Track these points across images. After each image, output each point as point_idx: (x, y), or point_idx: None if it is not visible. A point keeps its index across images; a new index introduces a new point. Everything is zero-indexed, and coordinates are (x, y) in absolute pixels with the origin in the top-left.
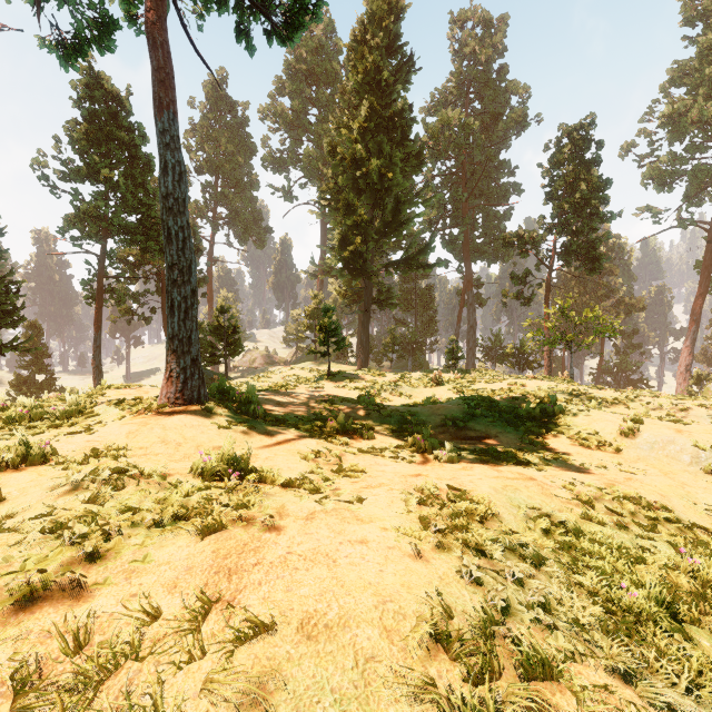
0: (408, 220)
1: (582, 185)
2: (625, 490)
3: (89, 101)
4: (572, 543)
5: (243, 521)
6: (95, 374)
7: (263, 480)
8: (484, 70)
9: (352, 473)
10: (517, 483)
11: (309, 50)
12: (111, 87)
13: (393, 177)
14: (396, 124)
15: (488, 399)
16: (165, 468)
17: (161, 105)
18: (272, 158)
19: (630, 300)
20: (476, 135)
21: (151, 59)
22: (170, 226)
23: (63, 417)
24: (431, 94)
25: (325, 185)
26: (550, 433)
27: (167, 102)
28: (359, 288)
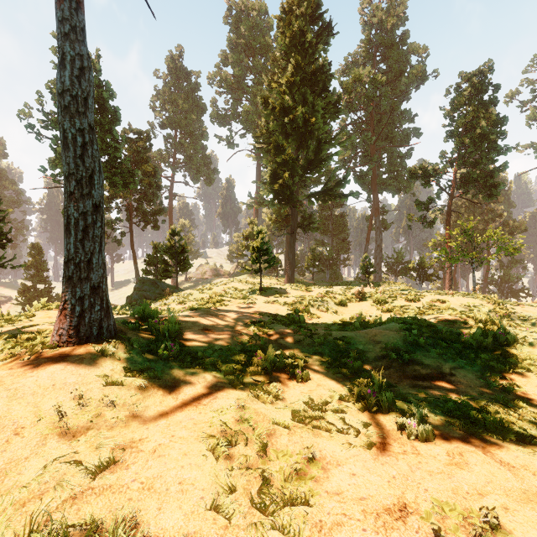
0: (328, 158)
1: (482, 122)
2: None
3: None
4: None
5: None
6: None
7: None
8: (389, 36)
9: (286, 508)
10: None
11: (247, 29)
12: None
13: (315, 122)
14: (318, 77)
15: (426, 323)
16: None
17: None
18: (218, 114)
19: (513, 223)
20: (382, 89)
21: None
22: (66, 128)
23: None
24: (344, 58)
25: (259, 132)
26: (515, 370)
27: None
28: (287, 215)
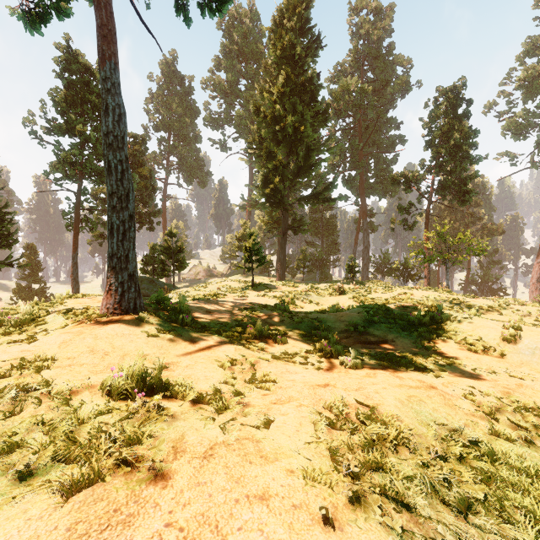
0: (316, 164)
1: (455, 134)
2: (522, 399)
3: (68, 73)
4: (490, 471)
5: (129, 463)
6: (73, 284)
7: (174, 395)
8: (376, 47)
9: (263, 383)
10: (420, 392)
11: (240, 35)
12: (85, 61)
13: (304, 130)
14: (307, 88)
15: (384, 308)
16: (79, 383)
17: (104, 56)
18: (211, 118)
19: (491, 226)
20: (369, 98)
21: (96, 18)
22: (110, 159)
23: (17, 325)
24: (334, 66)
25: (251, 137)
26: (439, 338)
27: (109, 54)
28: (278, 217)
